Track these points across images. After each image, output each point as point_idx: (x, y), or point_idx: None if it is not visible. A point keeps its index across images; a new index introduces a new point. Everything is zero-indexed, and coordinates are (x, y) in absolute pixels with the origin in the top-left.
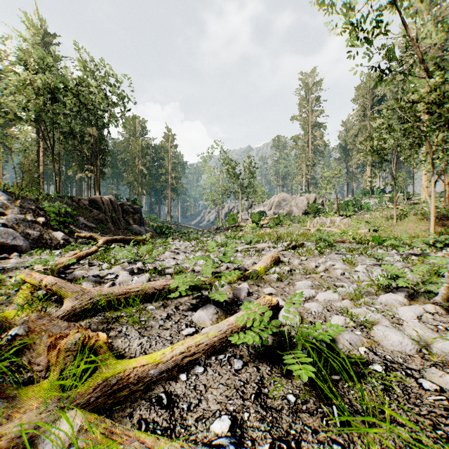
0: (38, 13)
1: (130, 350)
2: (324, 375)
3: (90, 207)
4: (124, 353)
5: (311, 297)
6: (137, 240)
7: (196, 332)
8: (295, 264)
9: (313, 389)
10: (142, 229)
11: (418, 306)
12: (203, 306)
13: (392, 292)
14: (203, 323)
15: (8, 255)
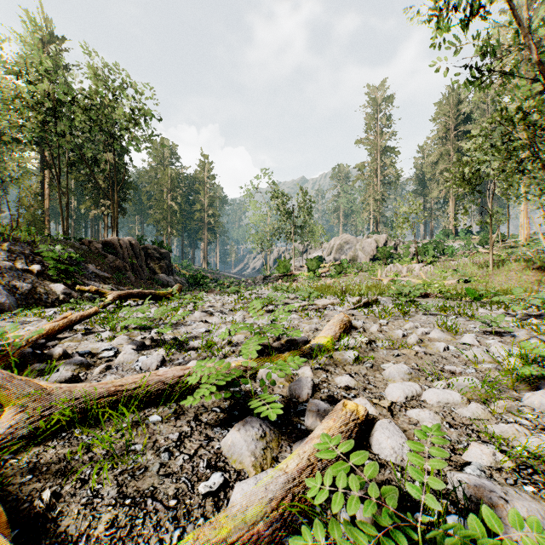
0: (42, 11)
1: (87, 542)
2: None
3: (105, 251)
4: None
5: (415, 397)
6: (160, 295)
7: (224, 488)
8: (372, 331)
9: None
10: (170, 278)
11: None
12: (239, 422)
13: (541, 386)
14: (239, 461)
15: None
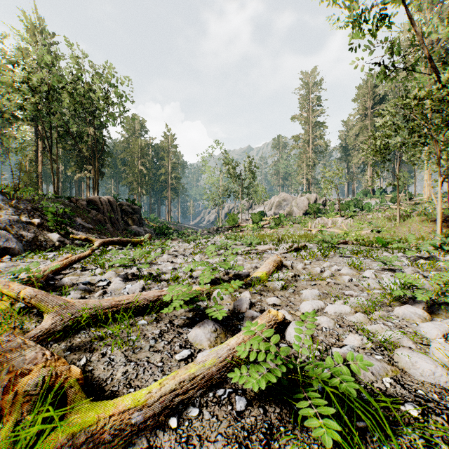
0: (36, 12)
1: (112, 381)
2: (354, 437)
3: (88, 207)
4: (105, 386)
5: (320, 309)
6: (134, 242)
7: (191, 357)
8: (298, 268)
9: (336, 443)
10: (141, 229)
11: (439, 320)
12: (200, 322)
13: (408, 303)
14: (200, 344)
15: (0, 257)
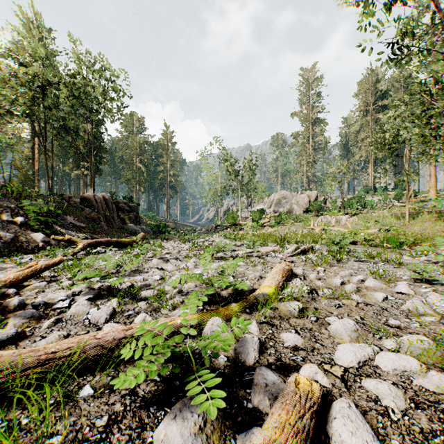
0: (33, 7)
1: None
2: None
3: (82, 205)
4: None
5: (368, 361)
6: (125, 243)
7: None
8: (312, 278)
9: None
10: (137, 227)
11: None
12: (177, 404)
13: None
14: None
15: None
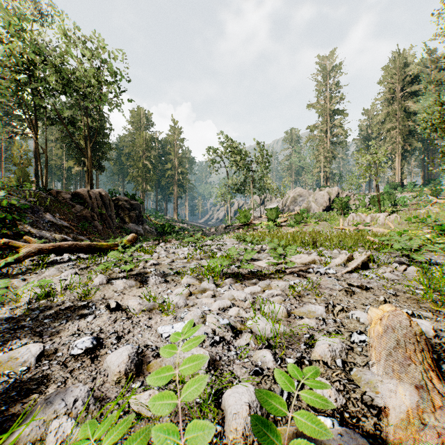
0: None
1: None
2: None
3: (73, 201)
4: None
5: None
6: (102, 247)
7: None
8: None
9: None
10: (139, 227)
11: None
12: None
13: None
14: None
15: None
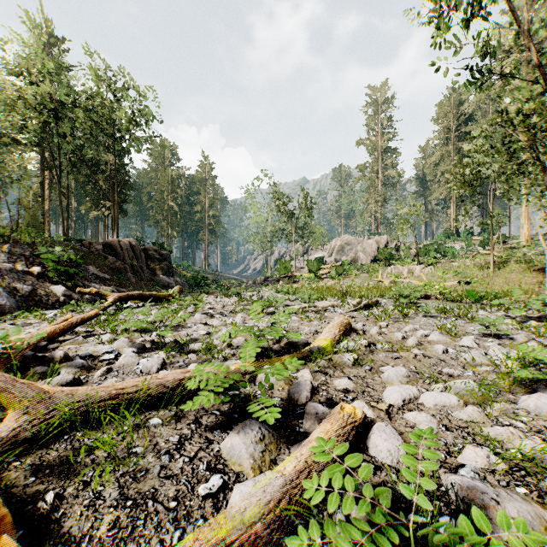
0: (42, 12)
1: (89, 542)
2: None
3: (105, 253)
4: None
5: (413, 399)
6: (160, 297)
7: (223, 490)
8: (372, 333)
9: None
10: (170, 280)
11: None
12: (239, 425)
13: (537, 388)
14: (238, 464)
15: None
